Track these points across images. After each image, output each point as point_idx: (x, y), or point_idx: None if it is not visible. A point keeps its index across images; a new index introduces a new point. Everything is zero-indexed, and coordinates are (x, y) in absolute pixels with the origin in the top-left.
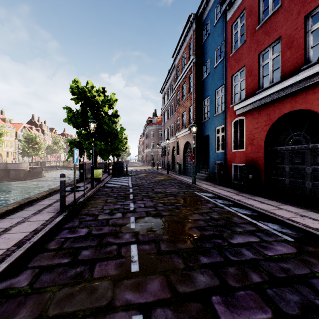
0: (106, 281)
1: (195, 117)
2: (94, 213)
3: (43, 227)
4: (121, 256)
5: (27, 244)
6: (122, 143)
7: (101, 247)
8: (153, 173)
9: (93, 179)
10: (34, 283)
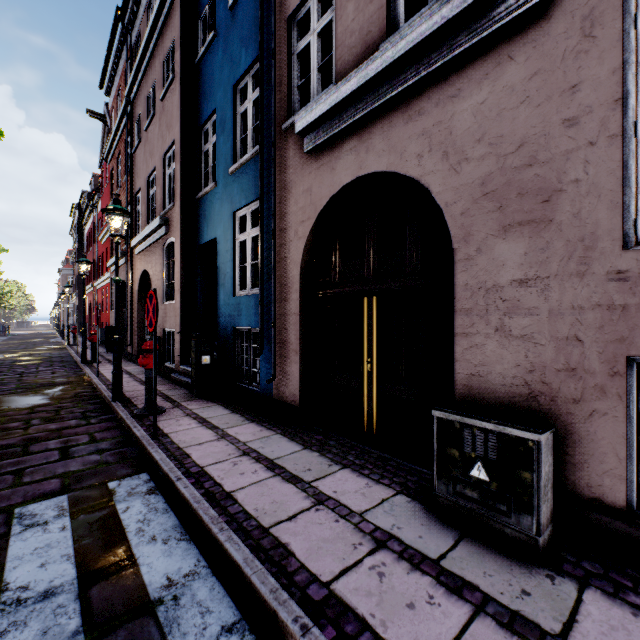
0: None
1: (79, 286)
2: None
3: None
4: None
5: None
6: None
7: None
8: (44, 334)
9: None
10: None
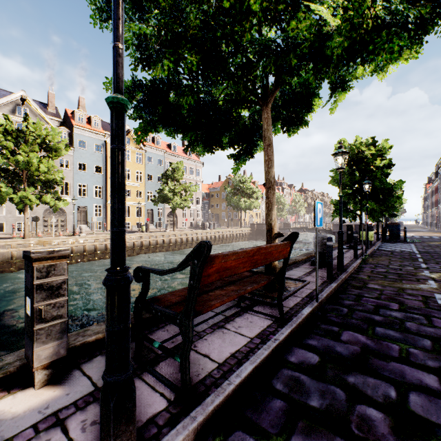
0: (413, 285)
1: None
2: (383, 264)
3: (351, 263)
4: (421, 282)
5: (351, 266)
6: (399, 200)
7: (402, 277)
8: None
9: (368, 240)
10: (369, 278)
